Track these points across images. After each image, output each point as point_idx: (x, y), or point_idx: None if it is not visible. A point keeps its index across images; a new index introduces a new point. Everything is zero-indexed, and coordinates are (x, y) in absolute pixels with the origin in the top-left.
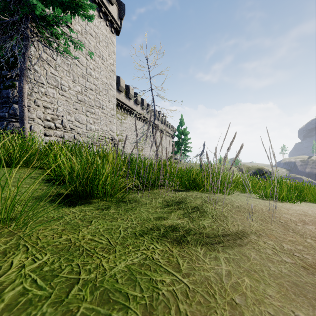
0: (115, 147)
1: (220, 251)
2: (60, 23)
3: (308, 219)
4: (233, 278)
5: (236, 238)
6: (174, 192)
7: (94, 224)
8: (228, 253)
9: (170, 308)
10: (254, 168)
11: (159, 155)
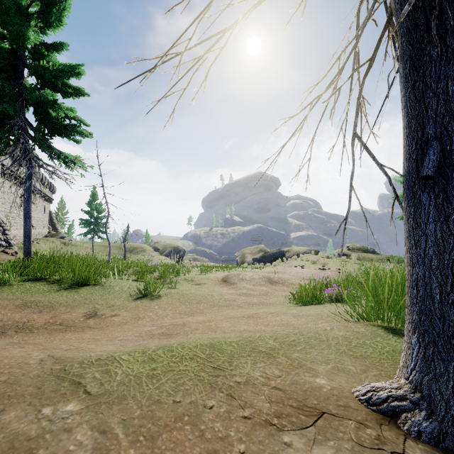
0: (6, 235)
1: (205, 285)
2: (79, 165)
3: (215, 278)
4: (209, 286)
5: (205, 283)
6: (177, 277)
7: (182, 285)
8: (206, 285)
9: (206, 287)
10: (170, 247)
11: (34, 233)
